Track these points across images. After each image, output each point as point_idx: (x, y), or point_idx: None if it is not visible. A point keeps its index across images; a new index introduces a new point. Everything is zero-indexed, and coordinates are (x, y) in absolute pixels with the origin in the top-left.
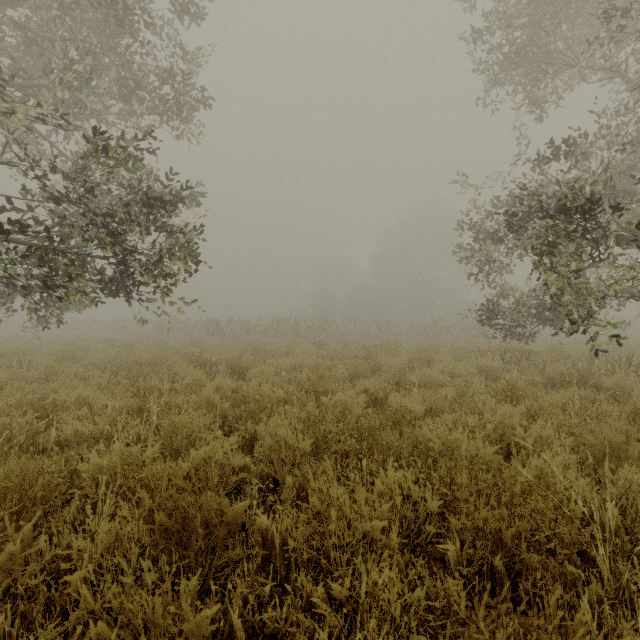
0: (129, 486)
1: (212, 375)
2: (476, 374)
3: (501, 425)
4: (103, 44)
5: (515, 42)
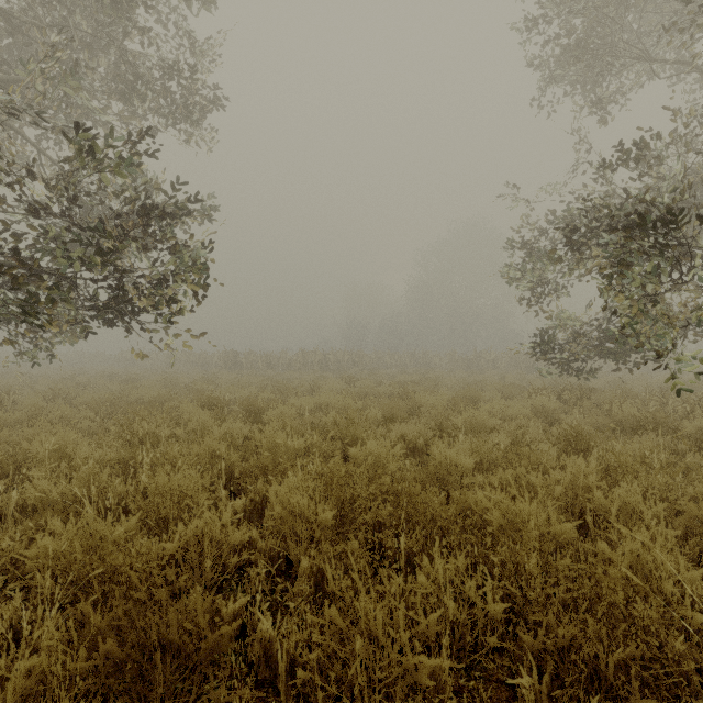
0: (89, 579)
1: (222, 418)
2: (531, 416)
3: (570, 485)
4: (98, 33)
5: (575, 32)
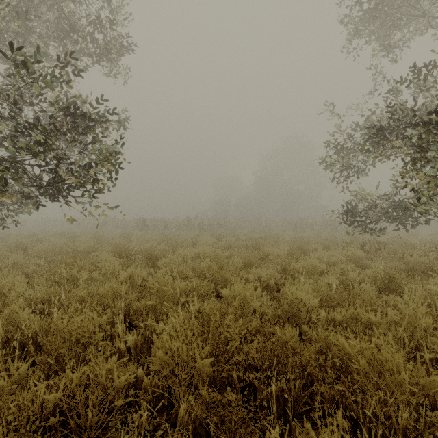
0: None
1: (129, 264)
2: (348, 262)
3: (402, 322)
4: None
5: None
